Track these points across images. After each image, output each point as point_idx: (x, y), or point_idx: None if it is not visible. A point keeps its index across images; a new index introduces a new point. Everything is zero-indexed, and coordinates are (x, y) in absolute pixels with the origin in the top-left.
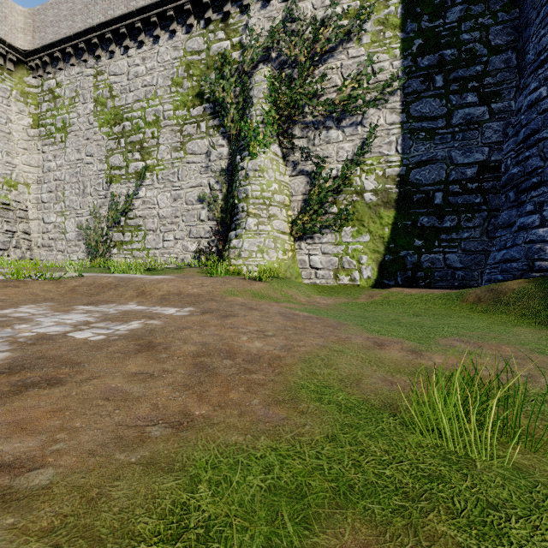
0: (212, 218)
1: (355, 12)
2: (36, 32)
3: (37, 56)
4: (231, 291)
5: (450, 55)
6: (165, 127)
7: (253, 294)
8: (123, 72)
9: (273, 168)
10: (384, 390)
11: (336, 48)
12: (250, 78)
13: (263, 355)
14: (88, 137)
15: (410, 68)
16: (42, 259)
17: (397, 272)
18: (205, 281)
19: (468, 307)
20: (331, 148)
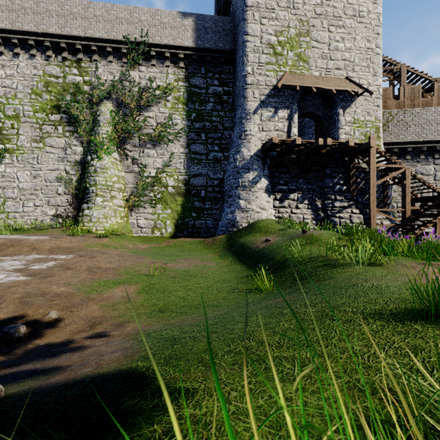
0: (68, 193)
1: (163, 88)
2: None
3: None
4: (90, 245)
5: (208, 125)
6: (25, 122)
7: (102, 246)
8: None
9: (114, 167)
10: (145, 272)
11: (153, 105)
12: (97, 106)
13: (111, 268)
14: None
15: (190, 126)
16: None
17: (184, 229)
18: (72, 239)
19: (204, 247)
20: (150, 160)
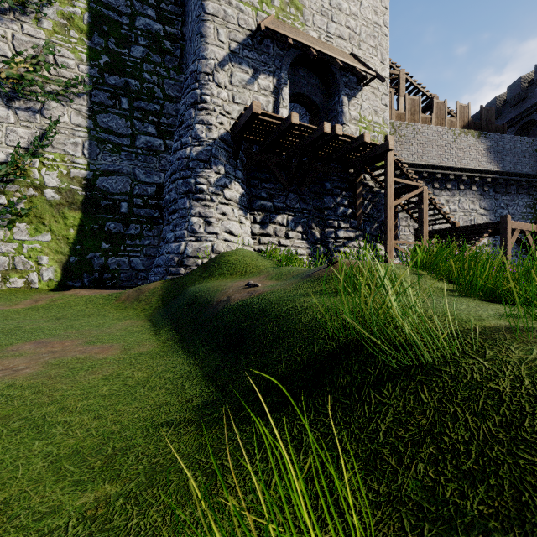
0: None
1: None
2: None
3: None
4: None
5: (135, 85)
6: None
7: None
8: None
9: None
10: None
11: (6, 12)
12: None
13: None
14: None
15: (98, 79)
16: None
17: (84, 274)
18: None
19: (117, 306)
20: None
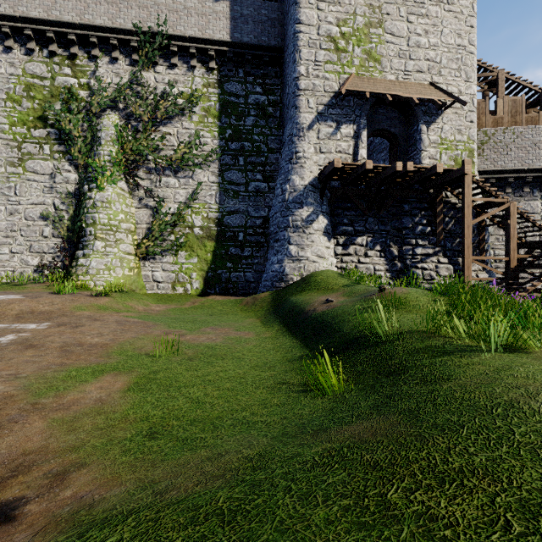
0: (58, 236)
1: (188, 96)
2: None
3: None
4: (80, 307)
5: (248, 146)
6: None
7: (98, 308)
8: None
9: (120, 201)
10: (150, 350)
11: (174, 117)
12: (98, 118)
13: (98, 344)
14: None
15: (224, 147)
16: None
17: (216, 284)
18: (54, 299)
19: (241, 308)
20: (170, 191)
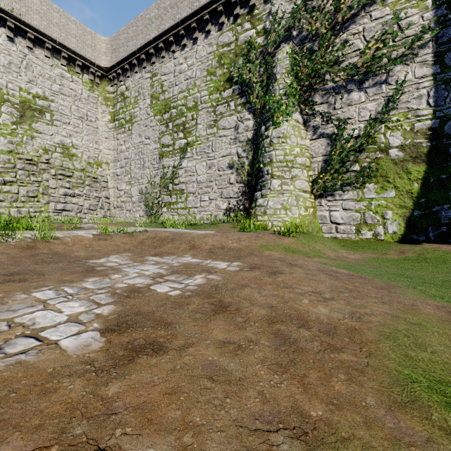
0: (240, 181)
1: None
2: (113, 53)
3: (113, 71)
4: (265, 246)
5: None
6: (202, 109)
7: (284, 249)
8: (171, 71)
9: (295, 134)
10: None
11: (358, 14)
12: (273, 57)
13: (336, 325)
14: (146, 124)
15: (445, 16)
16: (116, 216)
17: (429, 227)
18: (241, 236)
19: None
20: (353, 110)
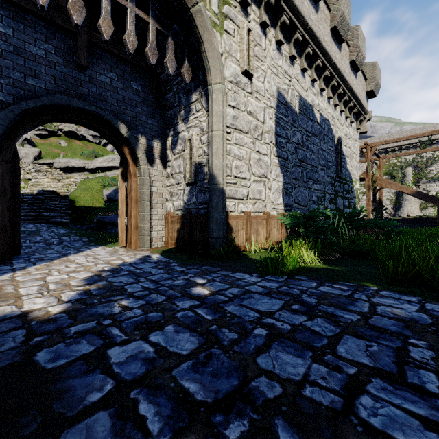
0: (390, 204)
1: None
2: None
3: None
4: None
5: None
6: None
7: None
8: None
9: None
10: None
11: (433, 164)
12: (404, 169)
13: None
14: None
15: None
16: None
17: None
18: None
19: None
20: (432, 188)
